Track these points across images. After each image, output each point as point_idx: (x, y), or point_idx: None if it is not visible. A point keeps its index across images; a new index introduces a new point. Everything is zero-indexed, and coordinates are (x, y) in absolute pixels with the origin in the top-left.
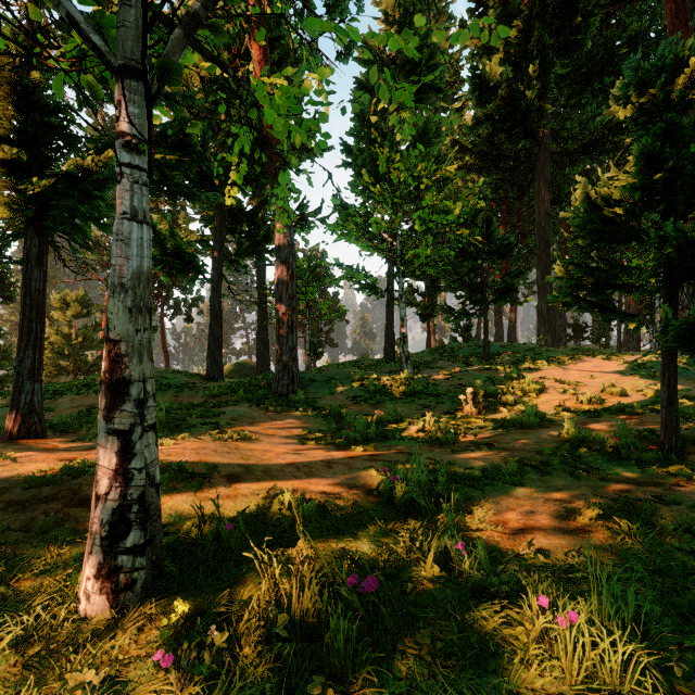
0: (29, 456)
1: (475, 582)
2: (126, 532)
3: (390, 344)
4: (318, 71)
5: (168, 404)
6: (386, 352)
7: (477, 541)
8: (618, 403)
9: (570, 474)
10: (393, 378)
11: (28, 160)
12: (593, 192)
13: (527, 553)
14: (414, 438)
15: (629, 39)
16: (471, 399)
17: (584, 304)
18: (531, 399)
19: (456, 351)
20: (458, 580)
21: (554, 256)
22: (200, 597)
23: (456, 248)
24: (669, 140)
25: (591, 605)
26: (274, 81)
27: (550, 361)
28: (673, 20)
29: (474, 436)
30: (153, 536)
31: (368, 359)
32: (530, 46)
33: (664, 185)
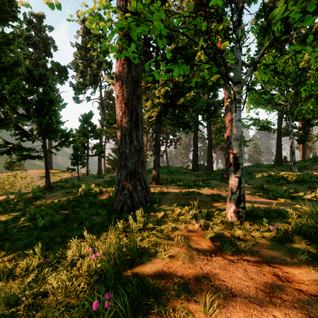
0: (169, 188)
1: None
2: (240, 203)
3: (279, 156)
4: (285, 58)
5: (185, 179)
6: (276, 160)
7: None
8: None
9: None
10: (287, 173)
11: (169, 102)
12: None
13: None
14: (310, 200)
15: None
16: None
17: None
18: None
19: None
20: None
21: None
22: (261, 224)
23: None
24: None
25: None
26: None
27: None
28: None
29: None
30: (245, 206)
31: (265, 164)
32: None
33: None
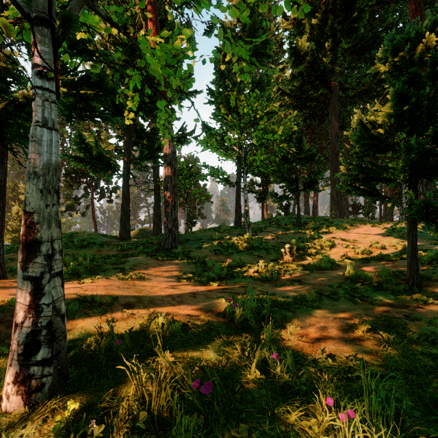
0: None
1: (284, 381)
2: (37, 350)
3: (238, 217)
4: (183, 31)
5: (93, 255)
6: (235, 221)
7: (286, 351)
8: (380, 254)
9: (350, 300)
10: (239, 238)
11: None
12: (365, 118)
13: (321, 356)
14: (251, 277)
15: (386, 27)
16: (288, 251)
17: (359, 191)
18: (326, 251)
19: (280, 221)
20: (273, 379)
21: (341, 162)
22: (92, 394)
23: (280, 156)
24: (412, 85)
25: (363, 401)
26: (154, 39)
27: (338, 227)
28: (413, 15)
29: (289, 275)
30: (59, 352)
31: (225, 226)
32: (326, 30)
33: (409, 114)
